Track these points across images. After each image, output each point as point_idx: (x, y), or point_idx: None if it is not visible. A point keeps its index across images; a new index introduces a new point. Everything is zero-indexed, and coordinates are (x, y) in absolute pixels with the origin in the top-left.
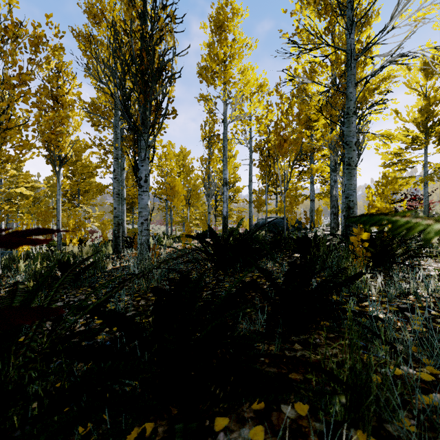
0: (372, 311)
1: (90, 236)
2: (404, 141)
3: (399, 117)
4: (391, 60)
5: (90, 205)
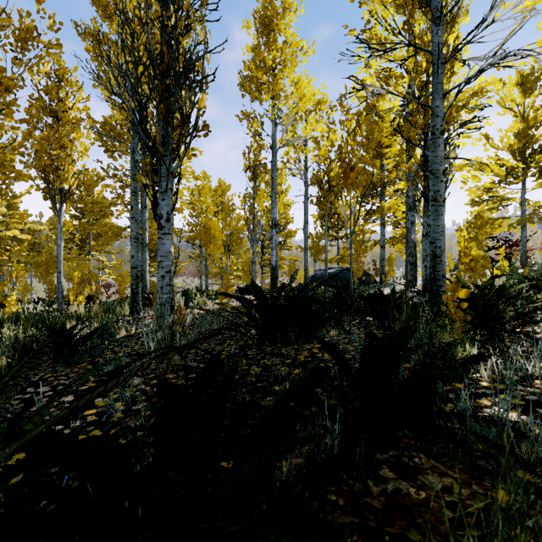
0: (488, 406)
1: (105, 292)
2: (496, 174)
3: (490, 144)
4: (491, 64)
5: (104, 252)
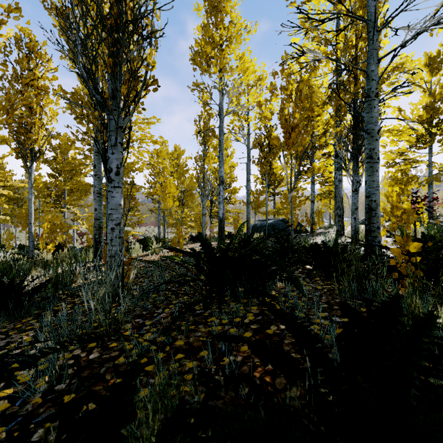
0: None
1: (80, 239)
2: (407, 140)
3: (402, 115)
4: (424, 29)
5: (77, 206)
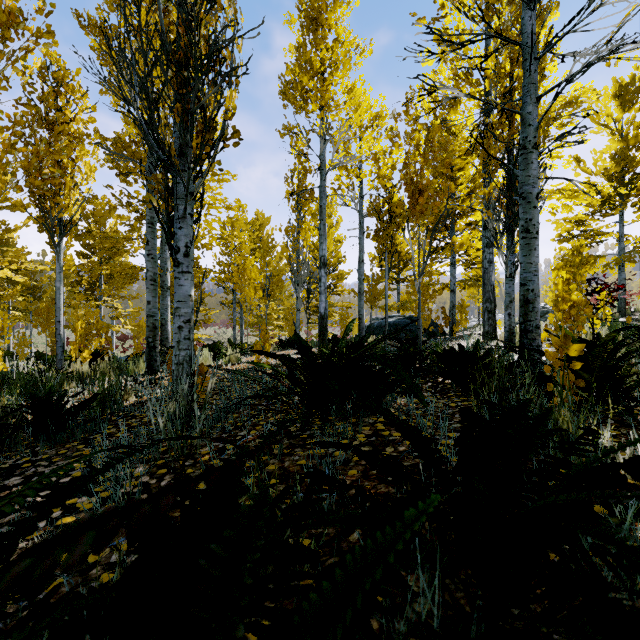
0: None
1: (121, 345)
2: (589, 204)
3: (581, 168)
4: (598, 58)
5: (118, 297)
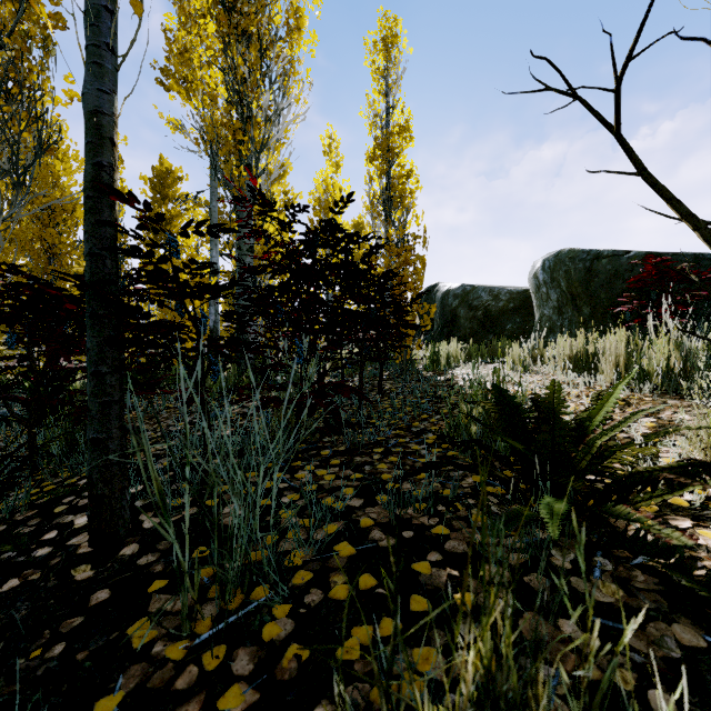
0: None
1: None
2: None
3: None
4: None
5: None
